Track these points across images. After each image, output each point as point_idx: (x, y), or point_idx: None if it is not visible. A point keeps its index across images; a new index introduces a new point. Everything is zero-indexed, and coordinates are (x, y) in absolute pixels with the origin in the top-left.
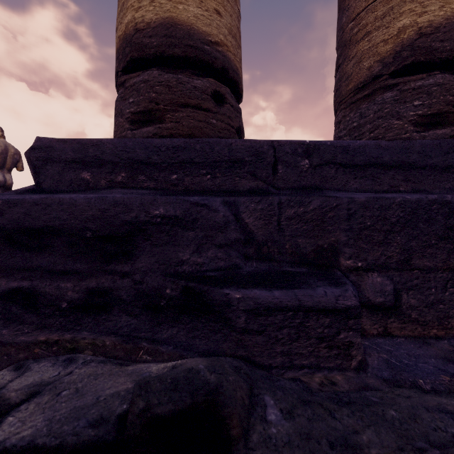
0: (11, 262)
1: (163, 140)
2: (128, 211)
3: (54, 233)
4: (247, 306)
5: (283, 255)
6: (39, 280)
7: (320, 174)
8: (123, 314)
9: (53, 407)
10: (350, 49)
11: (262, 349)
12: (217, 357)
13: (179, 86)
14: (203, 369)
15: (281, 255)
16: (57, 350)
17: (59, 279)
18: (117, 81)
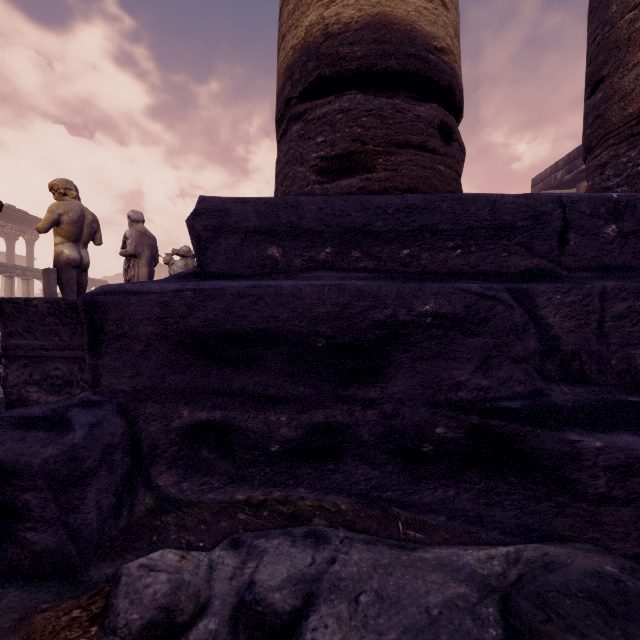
0: (200, 383)
1: (388, 197)
2: (377, 306)
3: (265, 339)
4: (606, 460)
5: (603, 374)
6: (235, 410)
7: (632, 245)
8: (358, 463)
9: (368, 625)
10: (630, 52)
11: (624, 529)
12: (584, 545)
13: (396, 117)
14: (621, 575)
15: (599, 375)
16: (269, 517)
17: (265, 409)
18: (283, 113)
